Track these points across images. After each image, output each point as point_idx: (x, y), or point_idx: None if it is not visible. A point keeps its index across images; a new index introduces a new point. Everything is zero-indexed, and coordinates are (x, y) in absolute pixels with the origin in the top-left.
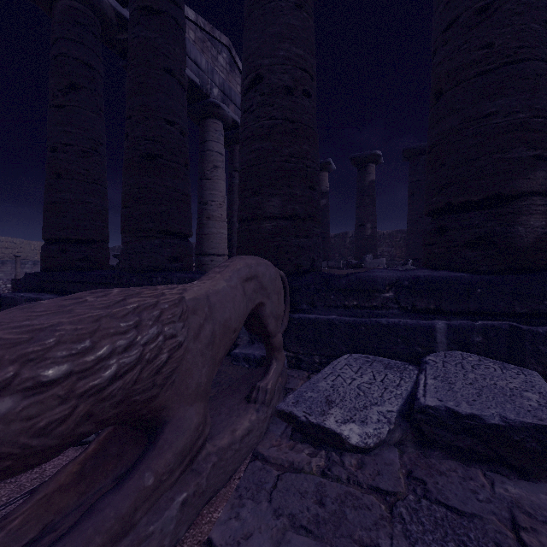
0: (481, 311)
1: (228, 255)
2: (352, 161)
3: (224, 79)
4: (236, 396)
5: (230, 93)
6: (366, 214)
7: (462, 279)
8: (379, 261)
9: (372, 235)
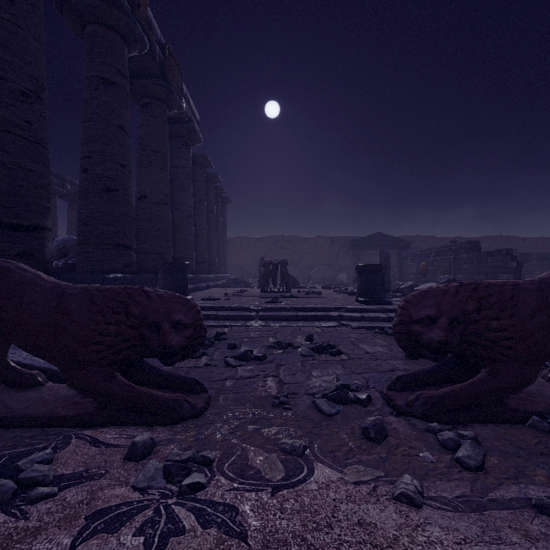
0: None
1: None
2: None
3: None
4: (11, 397)
5: None
6: None
7: None
8: None
9: None
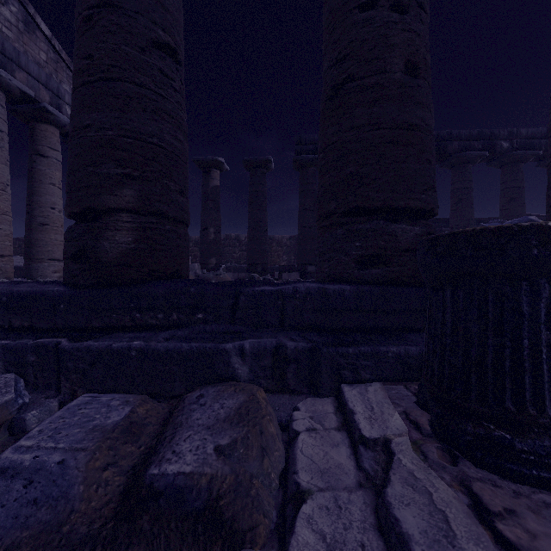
0: (69, 327)
1: (26, 257)
2: (196, 163)
3: (11, 37)
4: None
5: (17, 57)
6: (209, 218)
7: (50, 294)
8: (191, 267)
9: (215, 240)
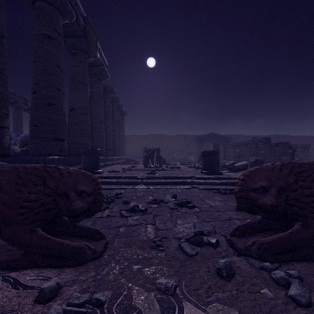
0: None
1: None
2: None
3: None
4: None
5: None
6: None
7: None
8: None
9: None
